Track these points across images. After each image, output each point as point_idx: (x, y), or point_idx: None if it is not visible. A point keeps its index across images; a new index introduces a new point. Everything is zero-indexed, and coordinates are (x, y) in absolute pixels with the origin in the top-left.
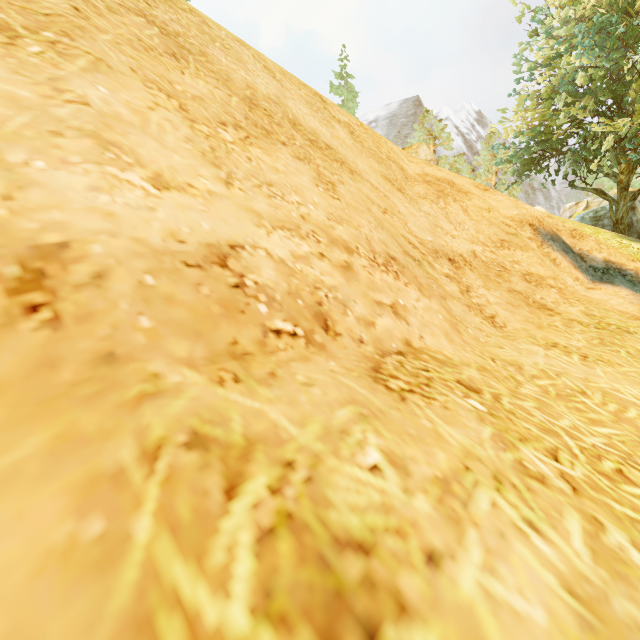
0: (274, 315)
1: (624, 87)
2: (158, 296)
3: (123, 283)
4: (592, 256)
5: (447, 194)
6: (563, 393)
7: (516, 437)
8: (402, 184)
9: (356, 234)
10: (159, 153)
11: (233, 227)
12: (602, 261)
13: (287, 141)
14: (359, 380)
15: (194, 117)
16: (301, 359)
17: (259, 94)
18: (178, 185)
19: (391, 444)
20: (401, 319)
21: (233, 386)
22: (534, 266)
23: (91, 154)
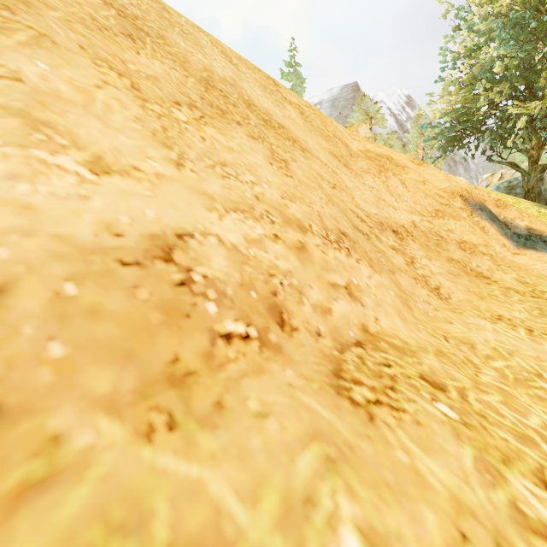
0: (224, 315)
1: (535, 74)
2: (79, 309)
3: (32, 298)
4: (515, 224)
5: (387, 168)
6: (520, 377)
7: (498, 458)
8: (347, 160)
9: (309, 211)
10: (102, 133)
11: (182, 213)
12: (524, 228)
13: (242, 121)
14: (320, 395)
15: (146, 96)
16: (254, 371)
17: (216, 76)
18: (121, 168)
19: (369, 511)
20: (356, 301)
21: (165, 438)
22: (467, 234)
23: (14, 135)
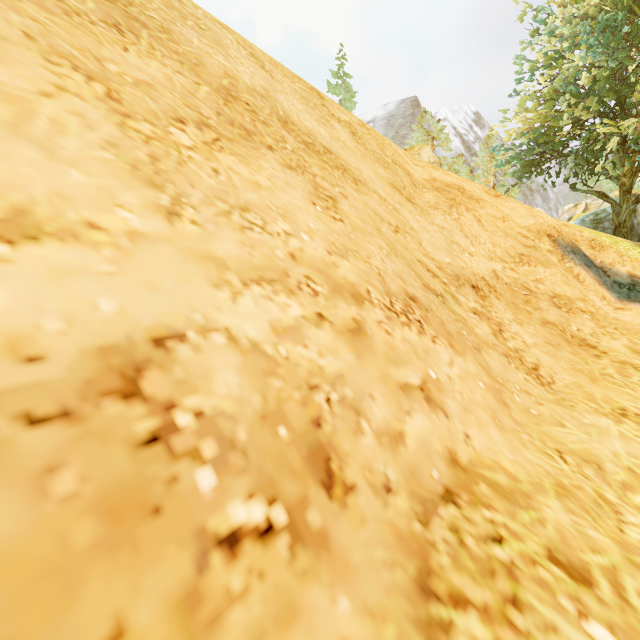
0: (229, 489)
1: (629, 88)
2: None
3: None
4: (615, 270)
5: (459, 202)
6: None
7: None
8: (411, 192)
9: (366, 270)
10: (37, 169)
11: (168, 297)
12: (627, 276)
13: (275, 144)
14: None
15: (130, 110)
16: (278, 621)
17: (241, 84)
18: (63, 228)
19: None
20: (437, 409)
21: None
22: (559, 285)
23: None
